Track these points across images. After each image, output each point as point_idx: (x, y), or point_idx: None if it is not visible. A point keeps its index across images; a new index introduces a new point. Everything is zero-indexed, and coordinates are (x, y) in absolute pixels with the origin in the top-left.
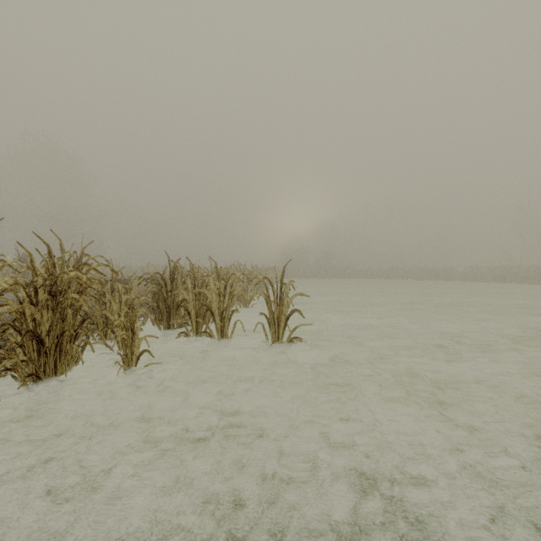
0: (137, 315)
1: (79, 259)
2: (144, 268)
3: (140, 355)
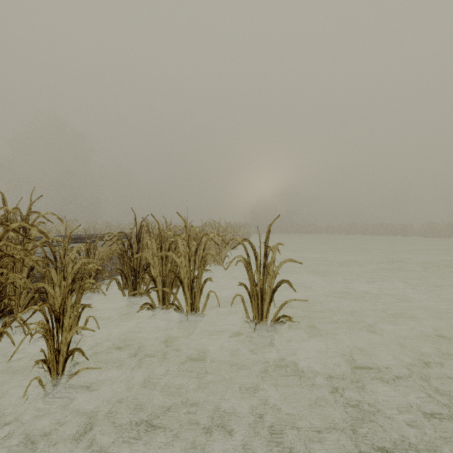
0: (84, 288)
1: (25, 217)
2: (131, 225)
3: (69, 356)
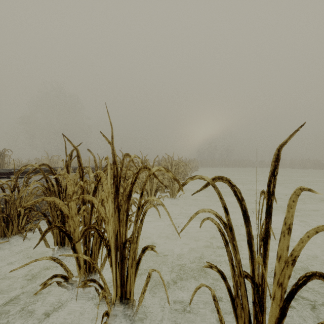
0: None
1: None
2: None
3: None
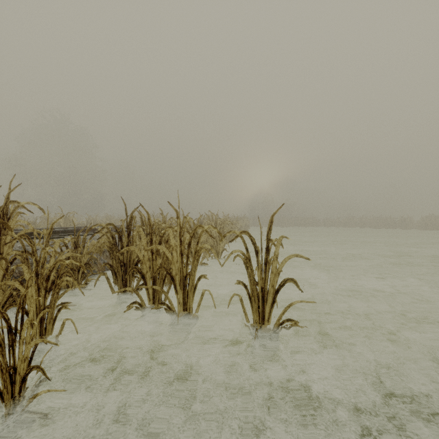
0: (60, 286)
1: (3, 207)
2: None
3: (26, 375)
